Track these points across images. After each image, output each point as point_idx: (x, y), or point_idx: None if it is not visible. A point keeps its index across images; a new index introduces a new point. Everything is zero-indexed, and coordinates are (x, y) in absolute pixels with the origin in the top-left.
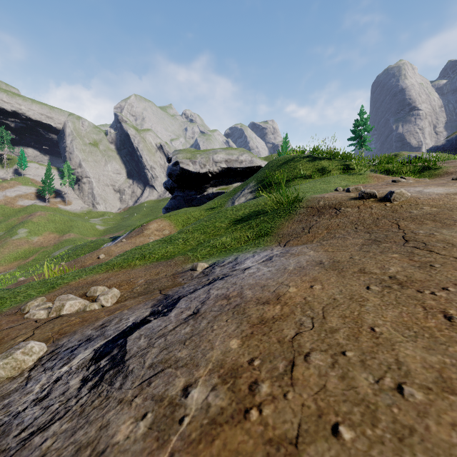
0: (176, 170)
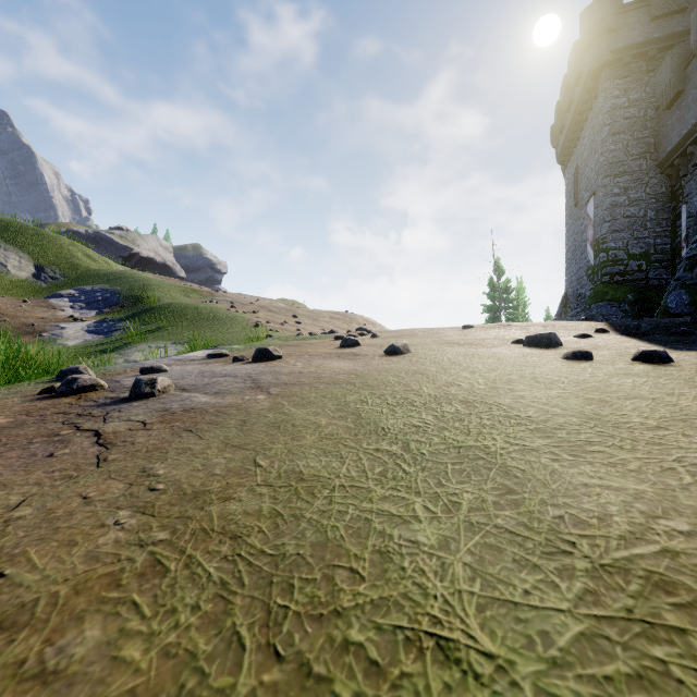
0: None
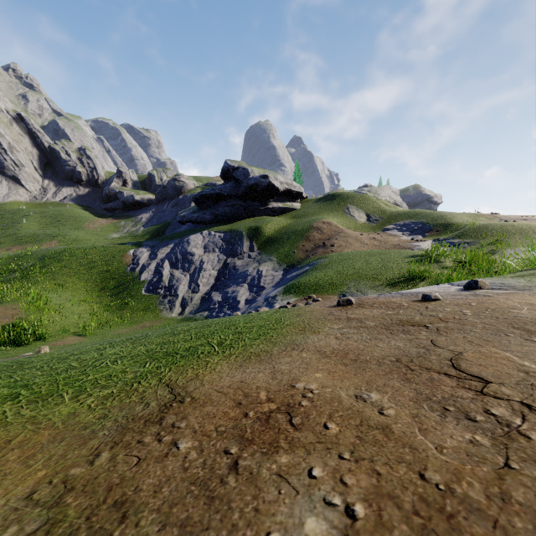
0: (264, 182)
